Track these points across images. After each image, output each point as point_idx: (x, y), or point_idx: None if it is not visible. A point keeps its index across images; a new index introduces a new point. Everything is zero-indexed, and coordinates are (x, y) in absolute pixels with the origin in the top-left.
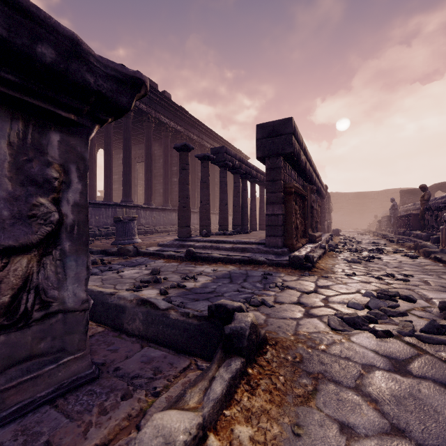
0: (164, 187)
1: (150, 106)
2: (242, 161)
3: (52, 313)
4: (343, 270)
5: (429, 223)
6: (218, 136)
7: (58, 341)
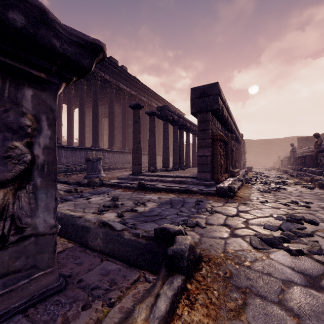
0: (122, 135)
1: (112, 76)
2: (179, 116)
3: (26, 236)
4: (258, 198)
5: (321, 162)
6: (162, 99)
7: (31, 260)
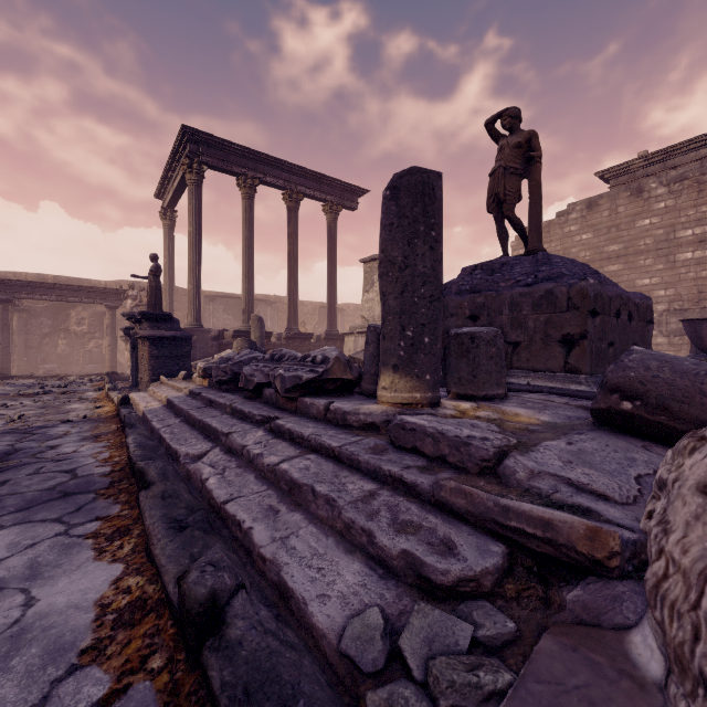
0: None
1: None
2: None
3: None
4: None
5: None
6: None
7: None
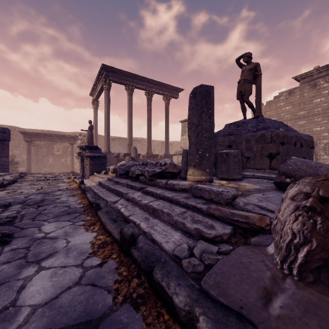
0: None
1: None
2: None
3: None
4: None
5: None
6: None
7: None
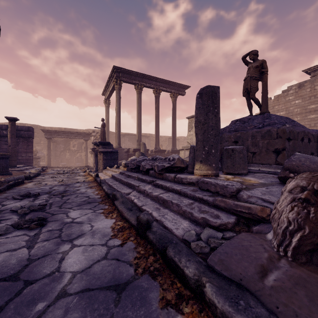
0: None
1: None
2: None
3: None
4: None
5: None
6: None
7: None
